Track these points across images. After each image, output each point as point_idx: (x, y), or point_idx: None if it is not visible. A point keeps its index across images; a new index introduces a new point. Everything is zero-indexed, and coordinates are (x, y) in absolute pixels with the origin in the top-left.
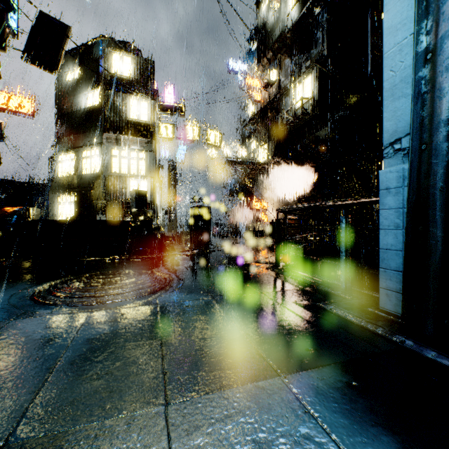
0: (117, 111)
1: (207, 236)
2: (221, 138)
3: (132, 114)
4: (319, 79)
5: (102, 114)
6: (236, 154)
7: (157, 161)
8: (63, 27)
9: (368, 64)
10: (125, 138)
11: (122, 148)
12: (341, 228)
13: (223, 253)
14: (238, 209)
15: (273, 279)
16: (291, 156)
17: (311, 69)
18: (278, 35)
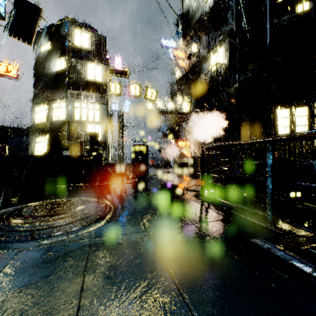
0: (78, 74)
1: (145, 167)
2: (156, 94)
3: (89, 75)
4: (229, 49)
5: (67, 75)
6: (167, 107)
7: (109, 112)
8: (36, 9)
9: (267, 37)
10: (84, 94)
11: (82, 101)
12: (267, 163)
13: (157, 181)
14: (168, 147)
15: (201, 208)
16: (208, 108)
17: (223, 41)
18: (198, 18)
